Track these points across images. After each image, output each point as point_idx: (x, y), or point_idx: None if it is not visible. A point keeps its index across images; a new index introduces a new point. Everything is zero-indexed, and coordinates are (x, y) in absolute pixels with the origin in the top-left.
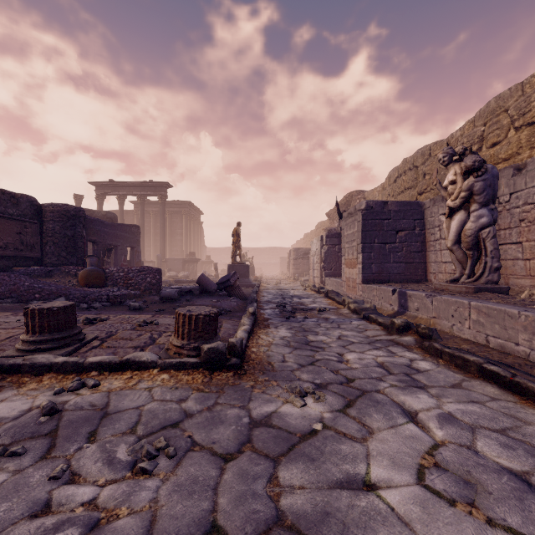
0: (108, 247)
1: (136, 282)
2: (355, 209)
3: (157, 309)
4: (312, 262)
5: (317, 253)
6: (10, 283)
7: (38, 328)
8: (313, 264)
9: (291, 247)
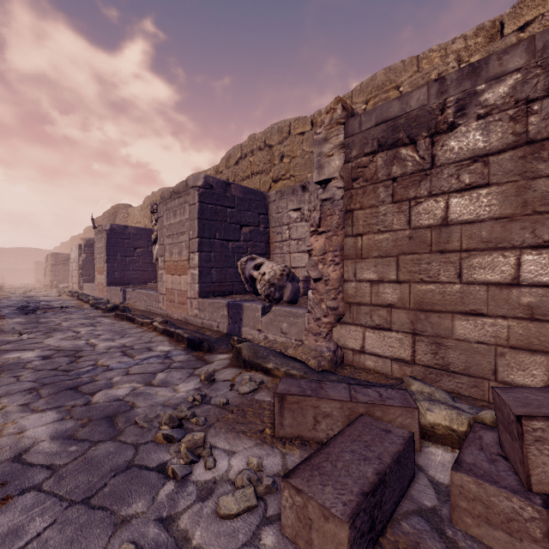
0: None
1: None
2: (102, 228)
3: None
4: (71, 269)
5: (75, 261)
6: None
7: None
8: (72, 271)
9: (54, 250)
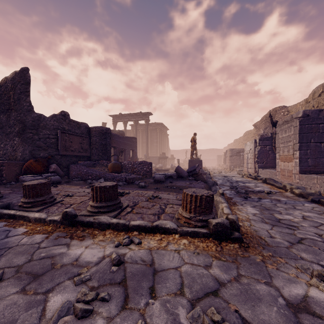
0: (121, 150)
1: (138, 170)
2: (292, 117)
3: (155, 188)
4: (246, 158)
5: (251, 152)
6: (77, 170)
7: (99, 198)
8: (247, 159)
9: (223, 149)
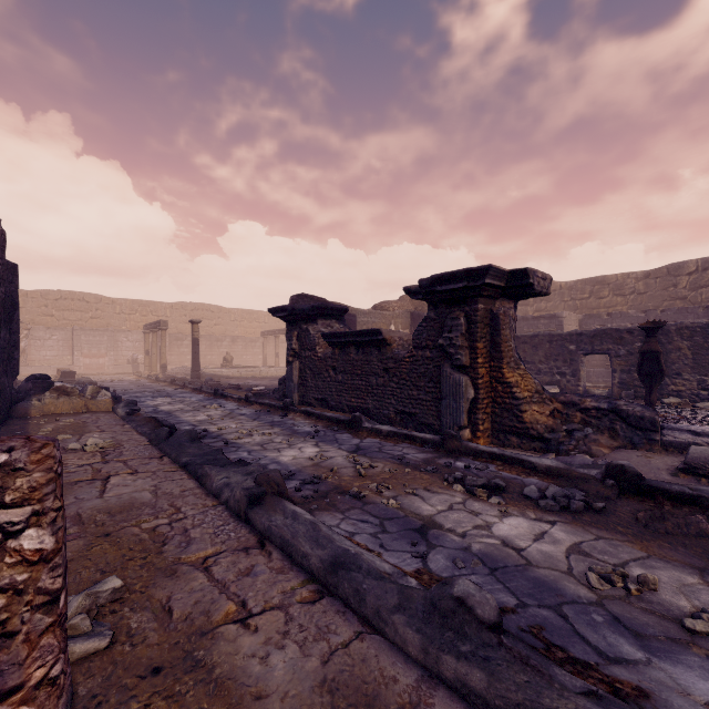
0: None
1: None
2: None
3: None
4: None
5: None
6: None
7: None
8: None
9: None
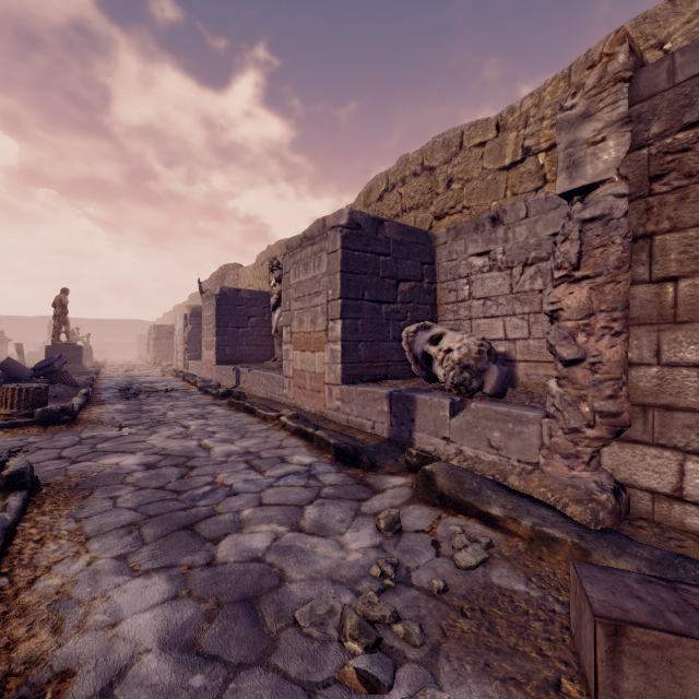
0: None
1: None
2: (211, 293)
3: None
4: (175, 344)
5: (180, 333)
6: None
7: None
8: (176, 346)
9: (157, 322)
